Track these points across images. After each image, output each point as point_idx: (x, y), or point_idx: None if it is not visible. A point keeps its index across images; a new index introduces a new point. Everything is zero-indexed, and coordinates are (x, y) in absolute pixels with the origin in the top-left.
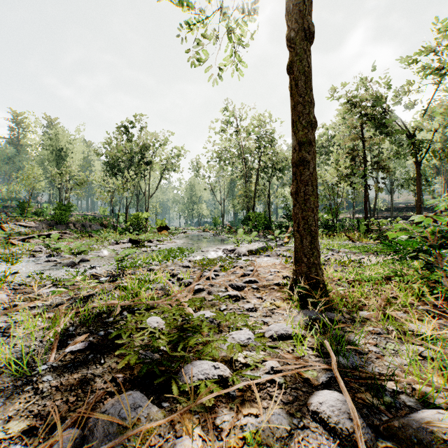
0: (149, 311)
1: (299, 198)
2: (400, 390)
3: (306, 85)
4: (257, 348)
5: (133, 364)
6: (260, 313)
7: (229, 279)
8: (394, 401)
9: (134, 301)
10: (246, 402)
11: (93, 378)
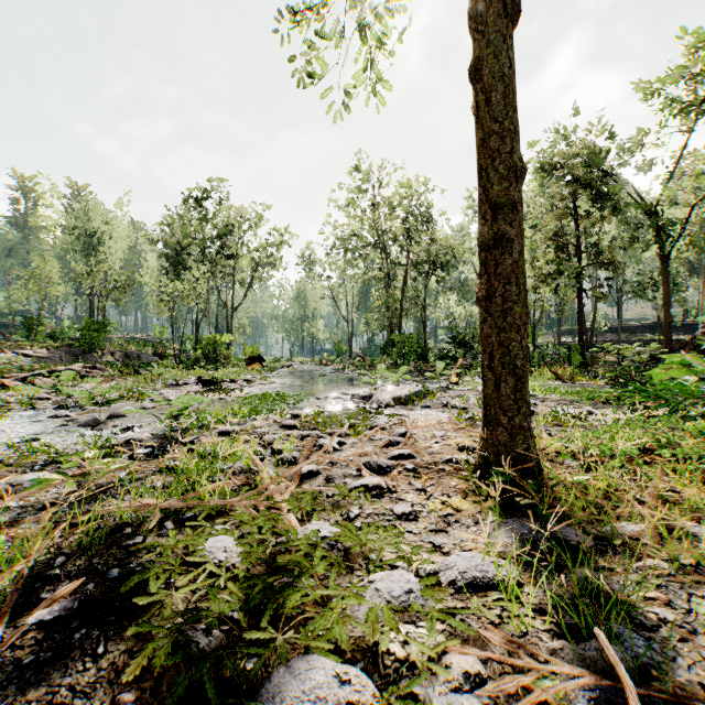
0: (215, 520)
1: (494, 307)
2: None
3: (505, 101)
4: (430, 622)
5: (158, 669)
6: (424, 525)
7: (363, 452)
8: None
9: (187, 500)
10: None
11: (69, 701)
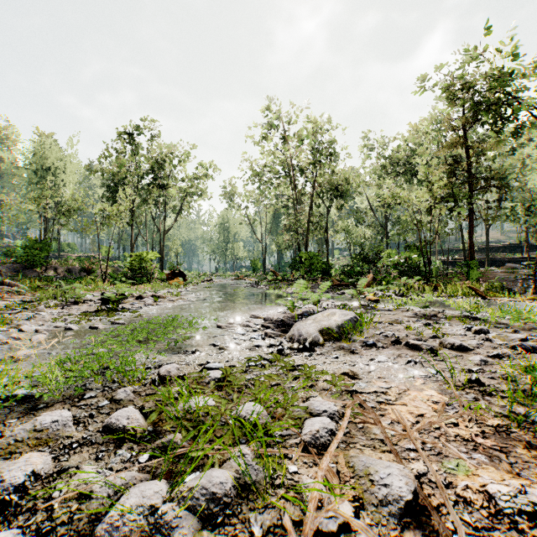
0: None
1: None
2: None
3: None
4: None
5: None
6: None
7: None
8: None
9: None
10: None
11: None
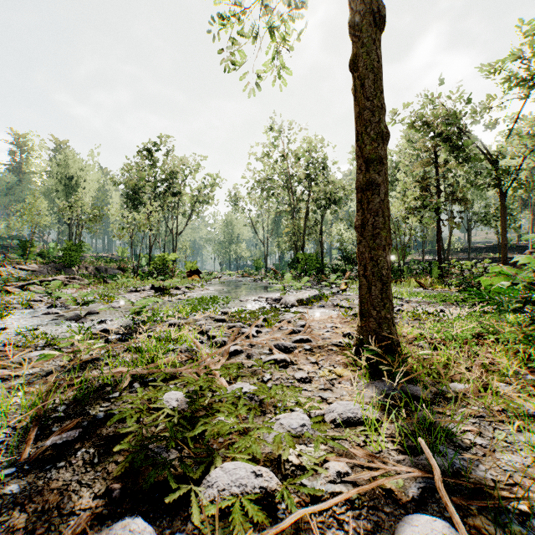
0: (168, 382)
1: (367, 233)
2: (529, 511)
3: (375, 85)
4: (316, 442)
5: (137, 468)
6: (316, 386)
7: (274, 337)
8: (526, 532)
9: (149, 368)
10: (302, 533)
11: (78, 489)
